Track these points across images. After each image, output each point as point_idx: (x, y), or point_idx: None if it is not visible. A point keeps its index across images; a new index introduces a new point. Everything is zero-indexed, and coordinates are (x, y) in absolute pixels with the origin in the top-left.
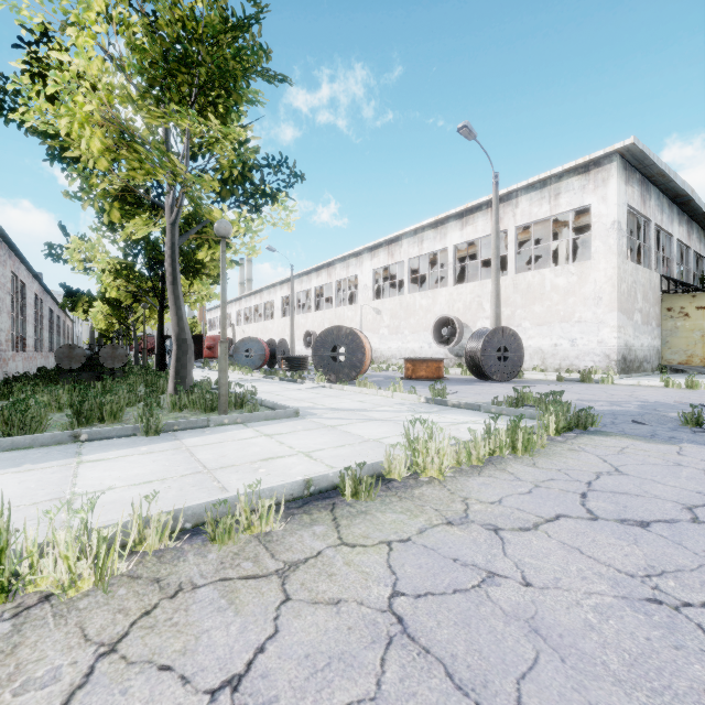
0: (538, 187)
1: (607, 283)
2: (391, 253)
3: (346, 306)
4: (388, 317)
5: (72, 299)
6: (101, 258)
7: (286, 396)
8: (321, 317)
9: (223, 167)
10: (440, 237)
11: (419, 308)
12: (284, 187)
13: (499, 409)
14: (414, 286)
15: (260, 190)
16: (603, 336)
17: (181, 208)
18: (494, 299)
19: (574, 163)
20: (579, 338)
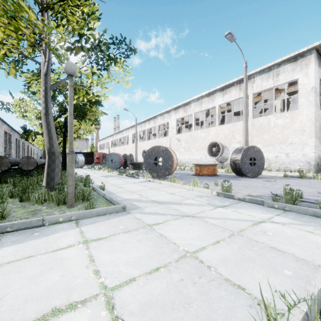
0: (266, 71)
1: (308, 122)
2: (185, 110)
3: (163, 138)
4: (184, 143)
5: (25, 133)
6: (31, 110)
7: (125, 188)
8: (150, 143)
9: (75, 30)
10: (211, 101)
11: (200, 138)
12: (124, 57)
13: (282, 205)
14: (196, 128)
15: (106, 55)
16: (305, 151)
17: (49, 62)
18: (244, 131)
19: (288, 56)
20: (291, 153)
